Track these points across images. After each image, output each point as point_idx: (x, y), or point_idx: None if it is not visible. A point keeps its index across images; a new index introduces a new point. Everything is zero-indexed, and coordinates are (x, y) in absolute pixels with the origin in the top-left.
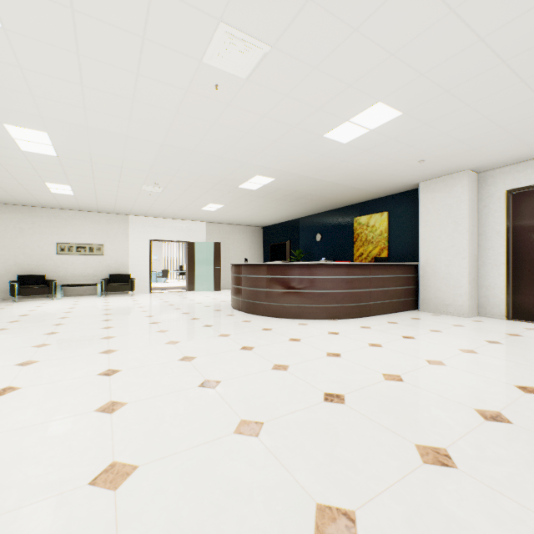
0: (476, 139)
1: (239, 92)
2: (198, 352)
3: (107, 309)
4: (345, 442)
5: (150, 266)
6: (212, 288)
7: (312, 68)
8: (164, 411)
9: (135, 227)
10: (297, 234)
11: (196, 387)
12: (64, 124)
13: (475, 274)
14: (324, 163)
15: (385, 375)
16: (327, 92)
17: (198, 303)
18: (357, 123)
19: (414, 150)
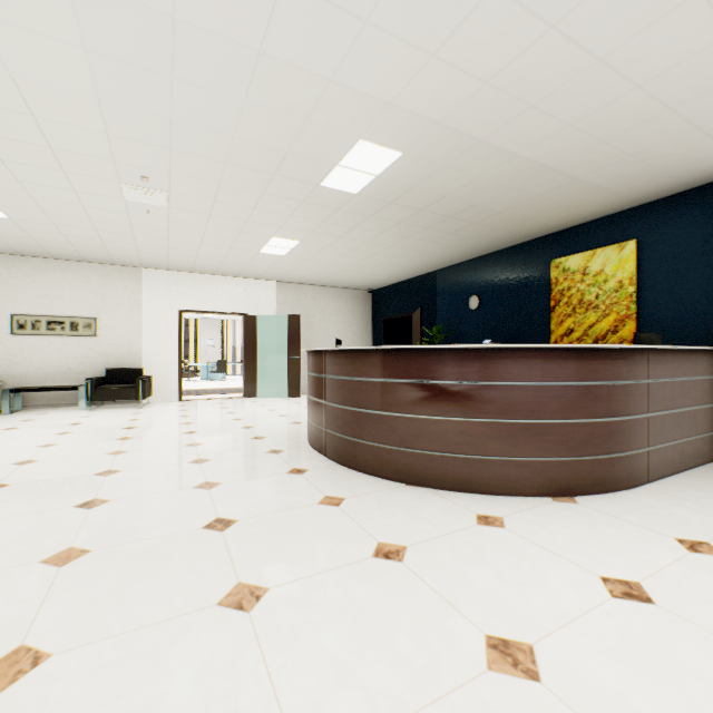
0: None
1: None
2: None
3: (46, 446)
4: None
5: (180, 355)
6: (286, 392)
7: None
8: None
9: (153, 288)
10: (432, 300)
11: None
12: None
13: None
14: (541, 73)
15: None
16: None
17: (246, 427)
18: None
19: None
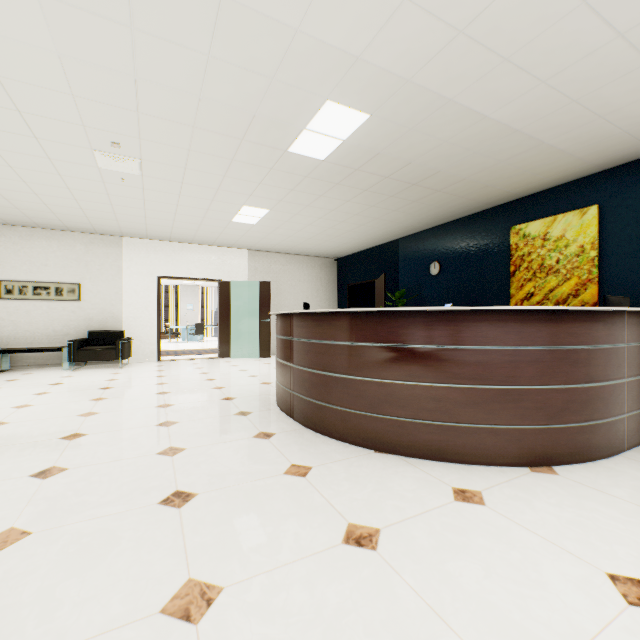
0: None
1: None
2: None
3: (20, 407)
4: None
5: (158, 319)
6: (258, 352)
7: None
8: None
9: (133, 256)
10: (394, 266)
11: None
12: None
13: None
14: (519, 20)
15: None
16: None
17: (217, 388)
18: None
19: None
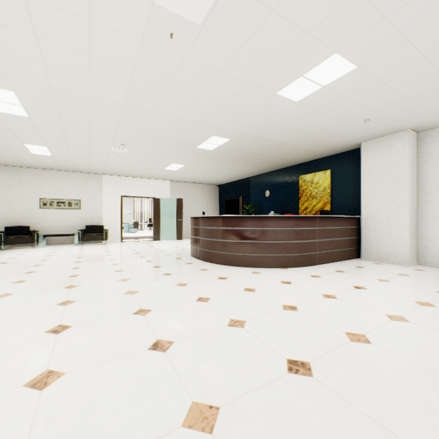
0: (423, 96)
1: (194, 42)
2: (154, 304)
3: (79, 257)
4: None
5: (121, 219)
6: (175, 237)
7: (270, 11)
8: (104, 387)
9: (108, 185)
10: (248, 191)
11: (146, 350)
12: (28, 82)
13: (415, 225)
14: (275, 122)
15: (348, 334)
16: (284, 41)
17: (162, 251)
18: (311, 78)
19: (362, 109)
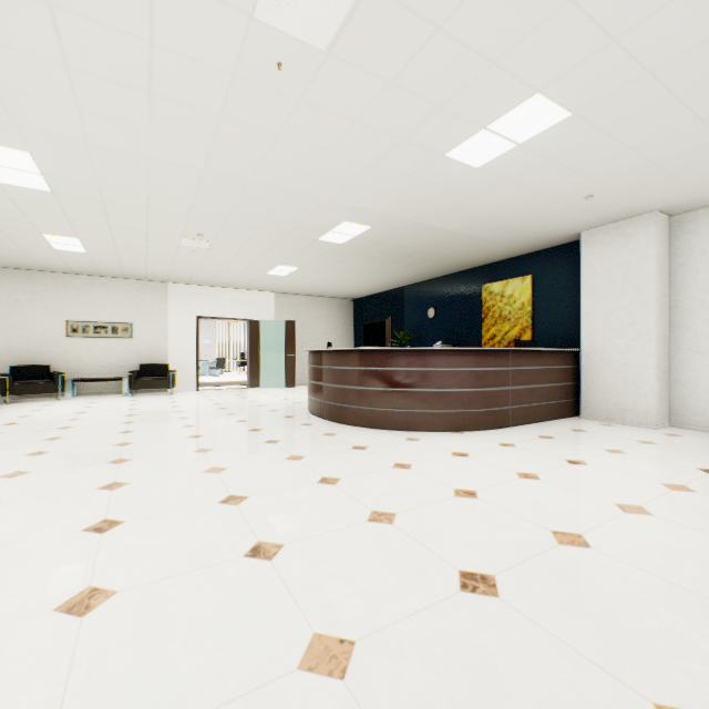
0: (678, 160)
1: (315, 76)
2: (251, 488)
3: (130, 415)
4: (513, 697)
5: (197, 353)
6: (283, 383)
7: (434, 29)
8: (177, 612)
9: (176, 299)
10: (401, 309)
11: (240, 557)
12: (52, 138)
13: (665, 364)
14: (443, 200)
15: (556, 533)
16: (456, 75)
17: (262, 405)
18: (499, 132)
19: (580, 179)
